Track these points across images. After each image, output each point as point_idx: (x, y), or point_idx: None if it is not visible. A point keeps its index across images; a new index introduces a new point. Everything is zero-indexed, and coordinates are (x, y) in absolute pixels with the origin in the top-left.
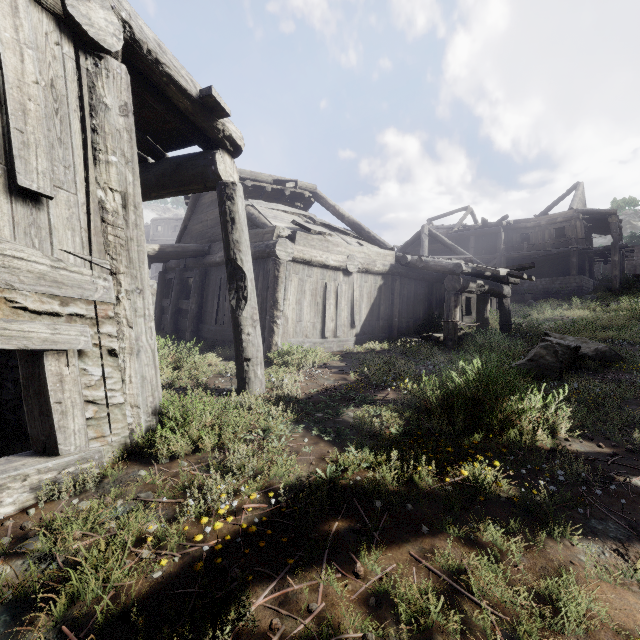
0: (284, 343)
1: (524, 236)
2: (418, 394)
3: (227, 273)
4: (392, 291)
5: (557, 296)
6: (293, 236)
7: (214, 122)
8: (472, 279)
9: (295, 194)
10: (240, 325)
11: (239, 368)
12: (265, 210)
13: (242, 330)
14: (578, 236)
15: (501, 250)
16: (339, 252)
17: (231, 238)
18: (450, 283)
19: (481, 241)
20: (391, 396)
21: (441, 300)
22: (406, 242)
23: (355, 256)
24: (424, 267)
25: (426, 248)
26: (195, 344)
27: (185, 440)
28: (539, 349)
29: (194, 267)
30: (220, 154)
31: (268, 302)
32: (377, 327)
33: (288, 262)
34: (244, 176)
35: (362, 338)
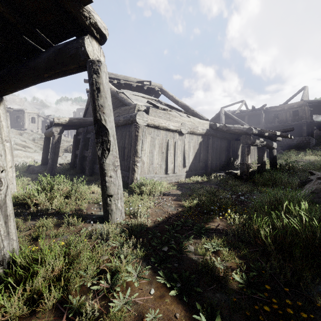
0: (141, 178)
1: (274, 116)
2: (240, 222)
3: (94, 130)
4: (207, 145)
5: (295, 148)
6: (147, 110)
7: (80, 8)
8: (257, 137)
9: (150, 89)
10: (104, 170)
11: (104, 202)
12: (131, 95)
13: (105, 173)
14: (306, 115)
15: (262, 123)
16: (176, 121)
17: (97, 103)
18: (244, 140)
19: (251, 118)
20: (220, 225)
21: (234, 150)
22: (211, 118)
23: (186, 123)
24: (227, 130)
25: (223, 121)
26: (88, 177)
27: (25, 297)
28: (318, 185)
29: (91, 131)
30: (88, 39)
31: (131, 152)
32: (198, 166)
33: (144, 126)
34: (120, 78)
35: (190, 173)
